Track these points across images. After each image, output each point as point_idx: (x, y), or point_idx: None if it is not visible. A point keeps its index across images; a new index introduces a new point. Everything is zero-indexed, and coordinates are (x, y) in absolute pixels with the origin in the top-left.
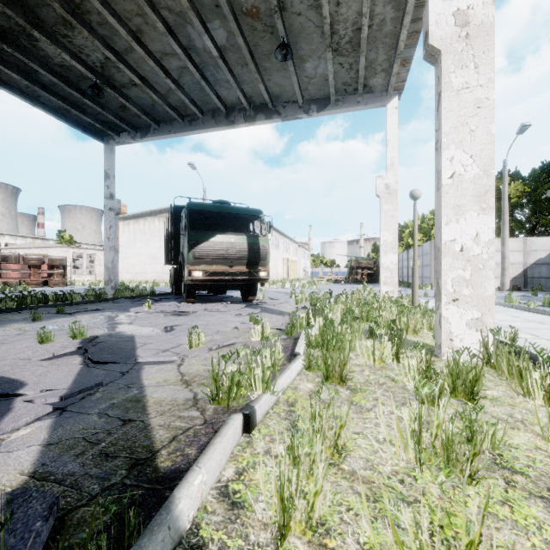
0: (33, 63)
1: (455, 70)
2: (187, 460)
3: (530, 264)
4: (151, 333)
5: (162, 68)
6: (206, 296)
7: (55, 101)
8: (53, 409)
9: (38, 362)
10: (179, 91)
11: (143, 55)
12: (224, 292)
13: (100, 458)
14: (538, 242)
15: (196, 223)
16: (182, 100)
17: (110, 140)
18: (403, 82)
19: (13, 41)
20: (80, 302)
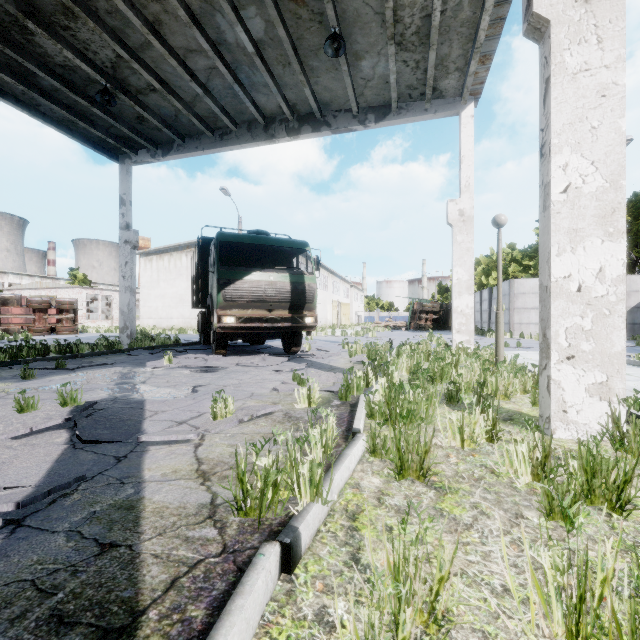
0: (28, 62)
1: (569, 47)
2: (188, 632)
3: (631, 307)
4: (167, 397)
5: (186, 68)
6: (241, 346)
7: (58, 111)
8: (4, 523)
9: (6, 441)
10: (207, 98)
11: (163, 52)
12: (263, 341)
13: (47, 627)
14: (639, 281)
15: (228, 259)
16: (211, 110)
17: (126, 159)
18: (481, 85)
19: (3, 35)
20: (87, 355)
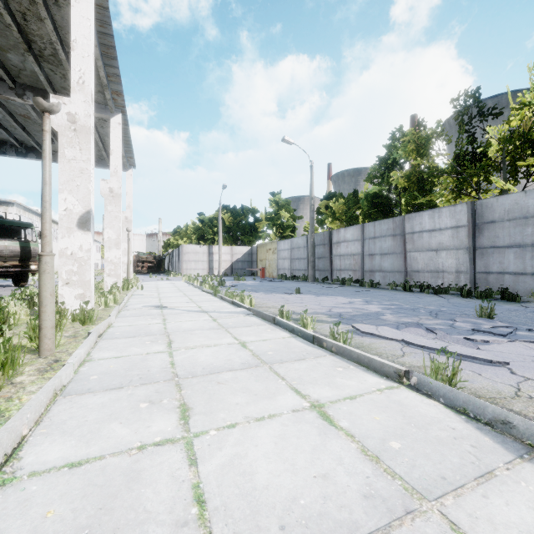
0: None
1: (109, 205)
2: None
3: (234, 261)
4: None
5: None
6: None
7: None
8: None
9: None
10: None
11: None
12: None
13: None
14: (237, 249)
15: None
16: None
17: None
18: (134, 163)
19: None
20: None
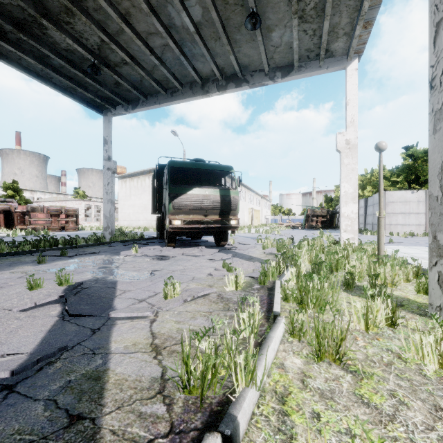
0: (44, 48)
1: None
2: None
3: None
4: (133, 279)
5: (148, 46)
6: (185, 240)
7: (64, 82)
8: (0, 388)
9: (16, 313)
10: (162, 66)
11: (132, 35)
12: (200, 237)
13: None
14: None
15: (176, 179)
16: (165, 75)
17: (108, 112)
18: (363, 45)
19: (28, 31)
20: (82, 246)
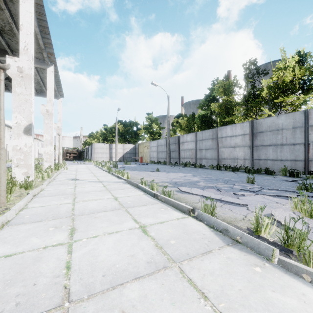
0: None
1: (46, 120)
2: None
3: (125, 153)
4: None
5: None
6: None
7: None
8: None
9: None
10: None
11: None
12: None
13: None
14: (127, 146)
15: None
16: None
17: None
18: (63, 95)
19: None
20: None
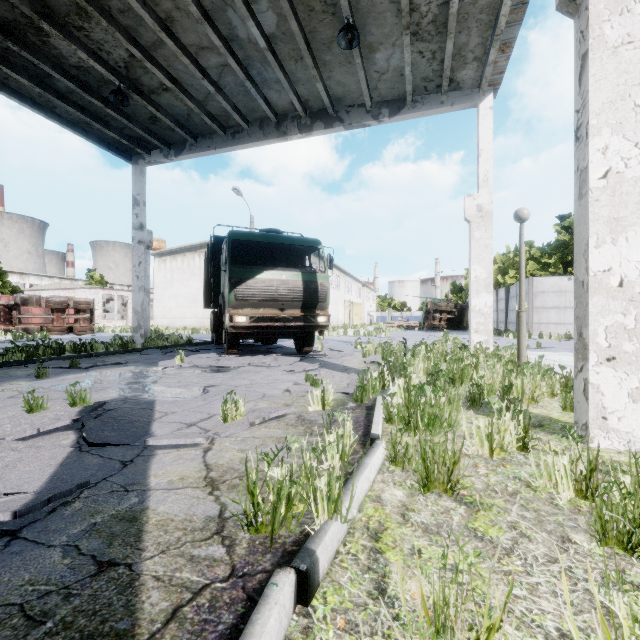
0: (44, 64)
1: (610, 18)
2: None
3: None
4: (177, 398)
5: (198, 66)
6: (253, 345)
7: (73, 113)
8: None
9: (12, 443)
10: (219, 96)
11: (175, 50)
12: (275, 341)
13: None
14: None
15: (240, 258)
16: (223, 108)
17: (139, 160)
18: (501, 75)
19: (19, 38)
20: (101, 354)
